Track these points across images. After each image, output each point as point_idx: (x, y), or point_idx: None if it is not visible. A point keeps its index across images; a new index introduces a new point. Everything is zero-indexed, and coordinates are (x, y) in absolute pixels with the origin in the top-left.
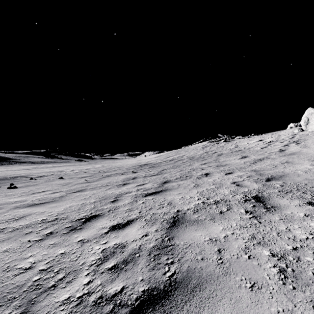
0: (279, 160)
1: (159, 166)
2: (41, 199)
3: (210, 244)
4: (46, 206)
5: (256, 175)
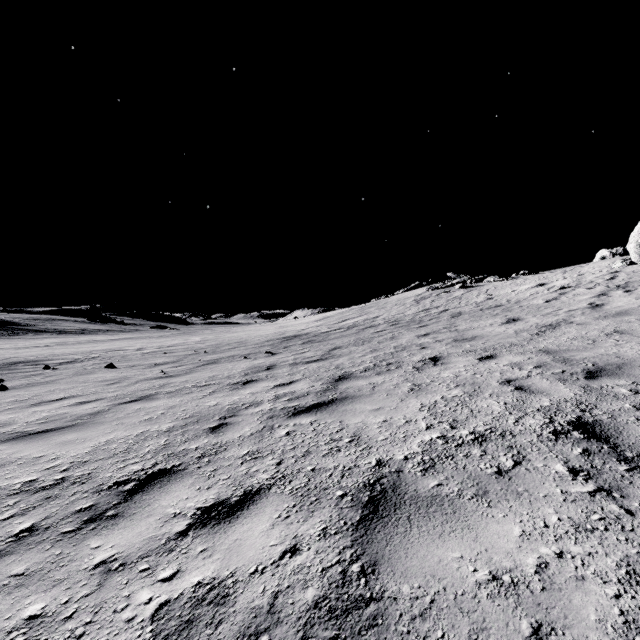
0: (597, 326)
1: (326, 339)
2: (49, 419)
3: (500, 601)
4: (52, 441)
5: (557, 364)
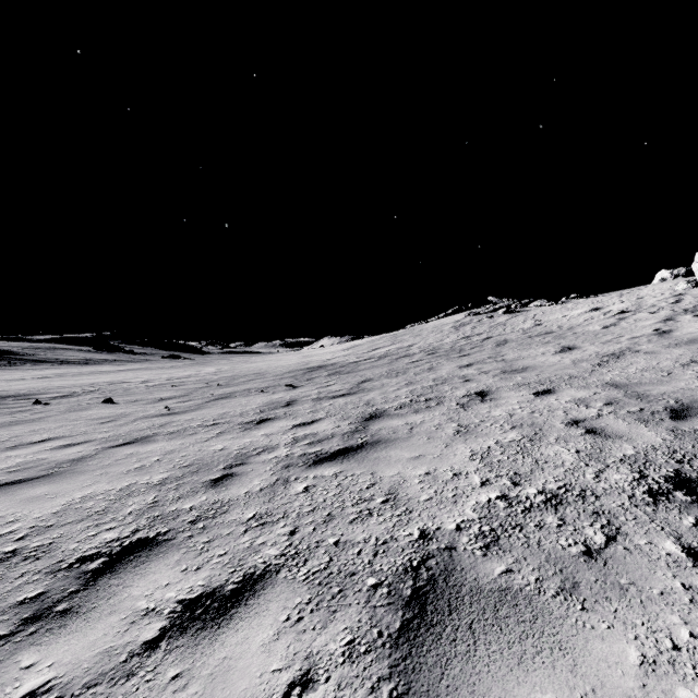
0: (669, 356)
1: (354, 370)
2: (22, 467)
3: None
4: (17, 496)
5: (631, 400)
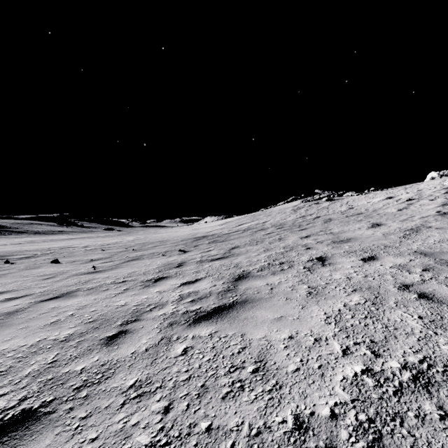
0: None
1: (227, 239)
2: None
3: None
4: None
5: (443, 267)
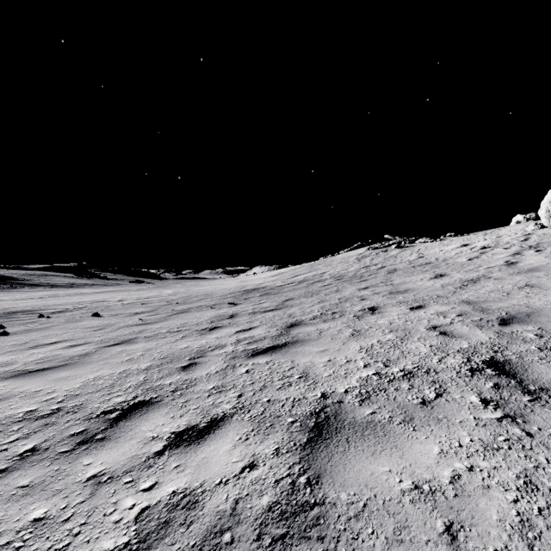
0: (511, 281)
1: (280, 292)
2: (45, 360)
3: (420, 505)
4: (48, 378)
5: (476, 313)
